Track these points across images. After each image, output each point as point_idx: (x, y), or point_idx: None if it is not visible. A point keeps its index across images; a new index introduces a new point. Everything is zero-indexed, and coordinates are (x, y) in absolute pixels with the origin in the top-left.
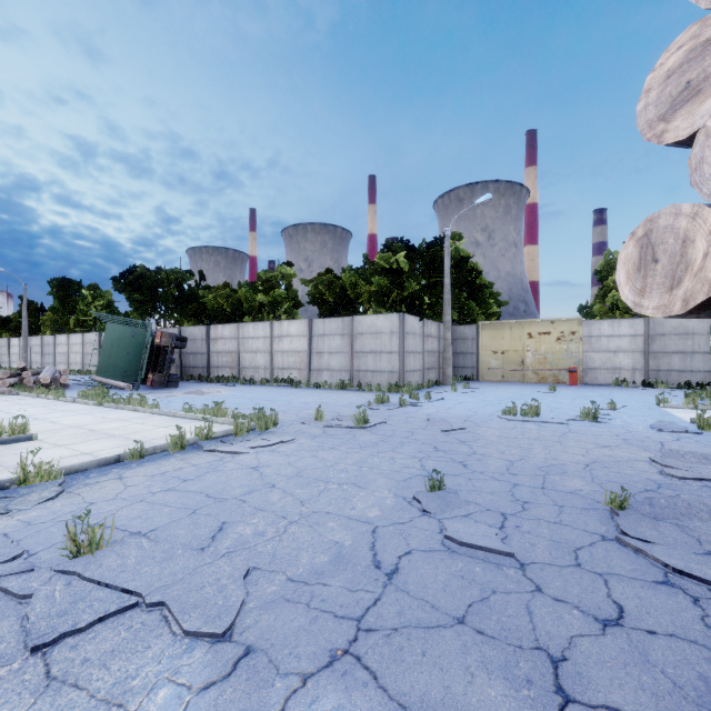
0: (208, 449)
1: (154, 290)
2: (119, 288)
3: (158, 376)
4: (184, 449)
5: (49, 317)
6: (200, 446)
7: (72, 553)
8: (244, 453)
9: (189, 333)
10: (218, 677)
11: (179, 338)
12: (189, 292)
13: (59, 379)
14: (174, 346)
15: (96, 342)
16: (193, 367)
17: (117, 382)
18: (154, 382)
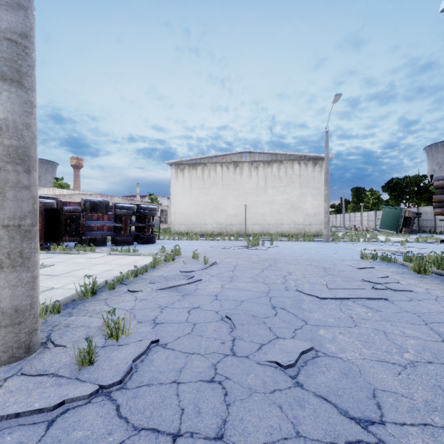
0: (425, 243)
1: (403, 189)
2: (384, 190)
3: (407, 229)
4: (418, 242)
5: (351, 205)
6: (423, 242)
7: (401, 244)
8: (436, 244)
9: (423, 210)
10: (421, 249)
11: (417, 213)
12: (423, 187)
13: (367, 229)
14: (415, 217)
15: (373, 215)
16: (425, 226)
17: (389, 231)
18: (405, 231)
